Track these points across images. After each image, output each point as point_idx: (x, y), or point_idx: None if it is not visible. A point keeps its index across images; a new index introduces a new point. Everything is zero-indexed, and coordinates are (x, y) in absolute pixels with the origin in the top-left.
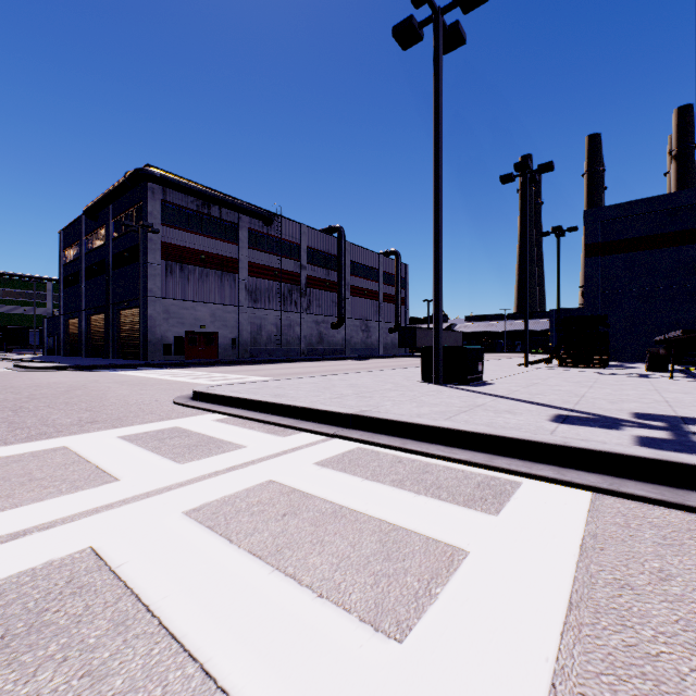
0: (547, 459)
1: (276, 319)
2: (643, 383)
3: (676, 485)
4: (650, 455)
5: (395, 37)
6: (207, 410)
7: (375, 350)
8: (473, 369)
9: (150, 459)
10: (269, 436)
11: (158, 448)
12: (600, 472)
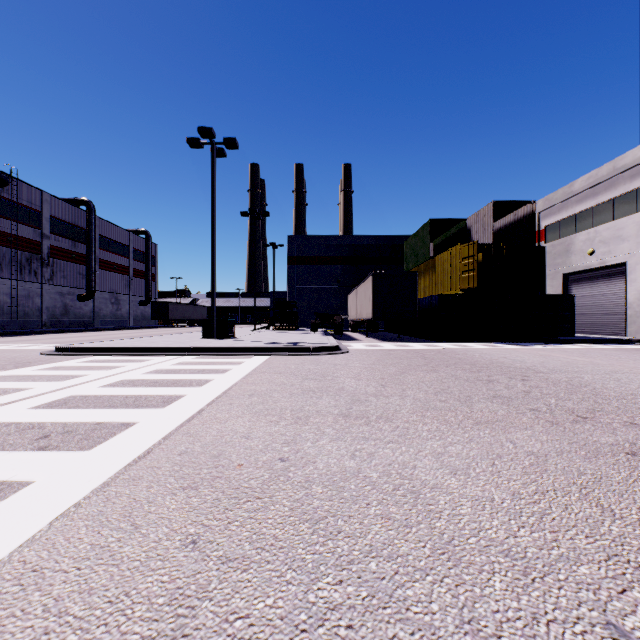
0: (262, 351)
1: (11, 288)
2: (303, 335)
3: (289, 352)
4: (284, 346)
5: (188, 143)
6: (91, 355)
7: (126, 322)
8: (231, 330)
9: (122, 363)
10: (157, 357)
11: (114, 362)
12: (274, 352)
